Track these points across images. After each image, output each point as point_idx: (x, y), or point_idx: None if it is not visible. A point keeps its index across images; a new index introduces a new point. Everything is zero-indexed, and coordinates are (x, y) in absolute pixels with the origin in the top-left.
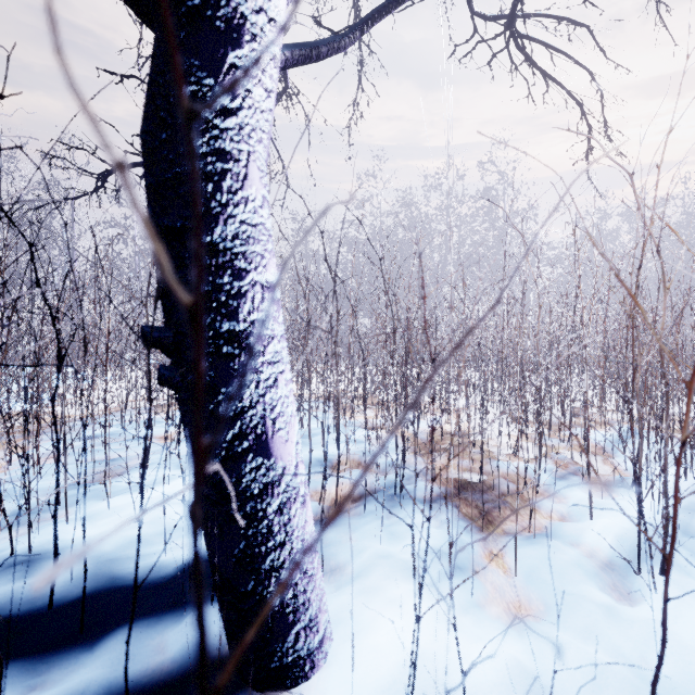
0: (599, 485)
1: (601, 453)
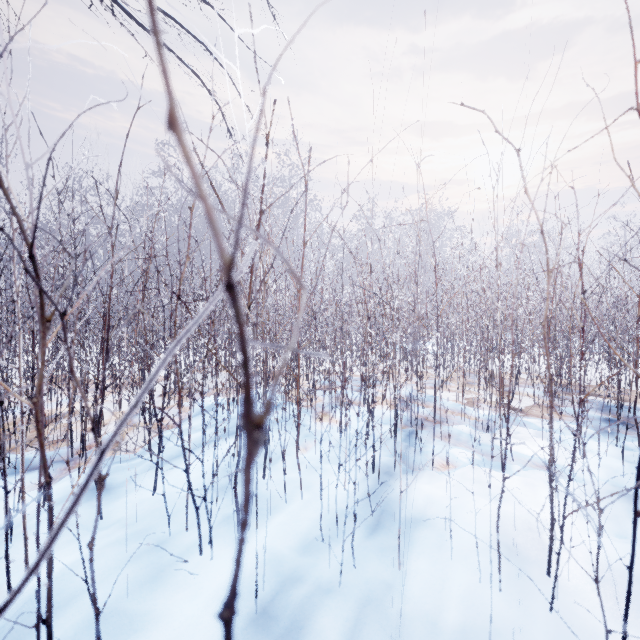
0: (65, 474)
1: (173, 425)
